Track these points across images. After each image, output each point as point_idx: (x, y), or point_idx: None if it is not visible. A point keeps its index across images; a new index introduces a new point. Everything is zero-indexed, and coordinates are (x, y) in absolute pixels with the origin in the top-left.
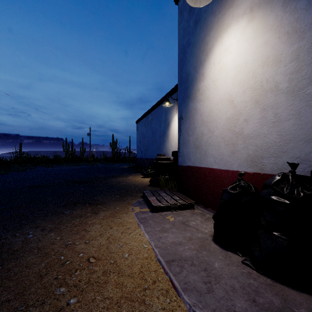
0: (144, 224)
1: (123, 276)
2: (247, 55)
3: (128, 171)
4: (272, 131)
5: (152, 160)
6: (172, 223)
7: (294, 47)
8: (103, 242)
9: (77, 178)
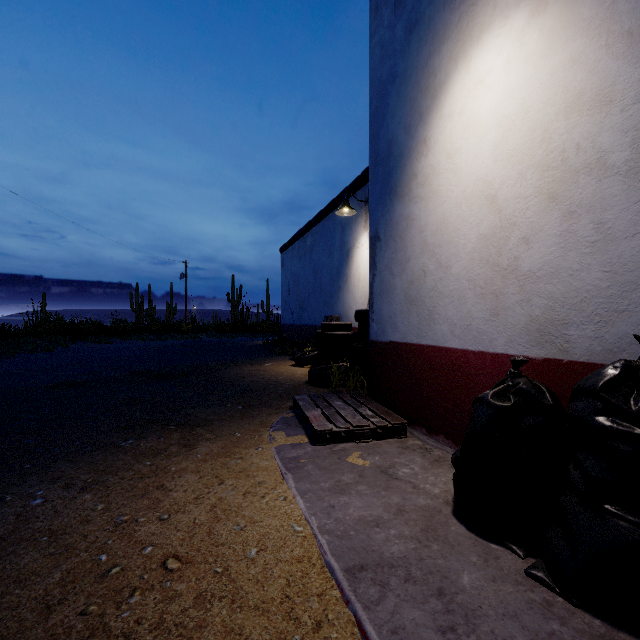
0: (296, 473)
1: (244, 608)
2: (528, 93)
3: (265, 352)
4: (590, 264)
5: (314, 328)
6: (359, 471)
7: None
8: (201, 516)
9: (156, 367)
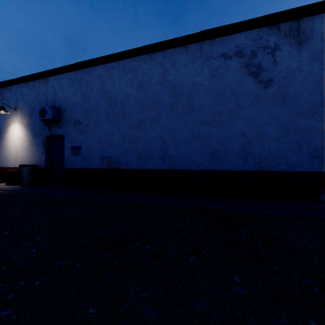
0: None
1: None
2: (20, 135)
3: None
4: (24, 157)
5: None
6: None
7: (27, 139)
8: None
9: None
